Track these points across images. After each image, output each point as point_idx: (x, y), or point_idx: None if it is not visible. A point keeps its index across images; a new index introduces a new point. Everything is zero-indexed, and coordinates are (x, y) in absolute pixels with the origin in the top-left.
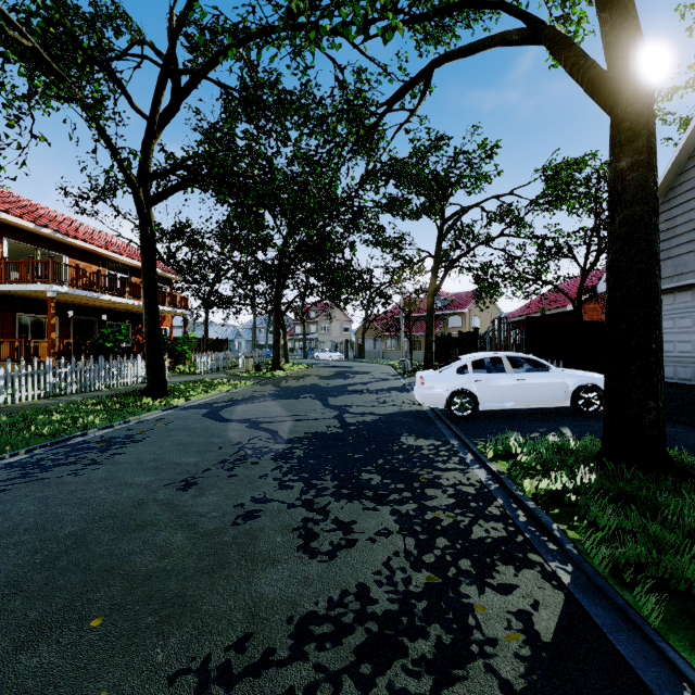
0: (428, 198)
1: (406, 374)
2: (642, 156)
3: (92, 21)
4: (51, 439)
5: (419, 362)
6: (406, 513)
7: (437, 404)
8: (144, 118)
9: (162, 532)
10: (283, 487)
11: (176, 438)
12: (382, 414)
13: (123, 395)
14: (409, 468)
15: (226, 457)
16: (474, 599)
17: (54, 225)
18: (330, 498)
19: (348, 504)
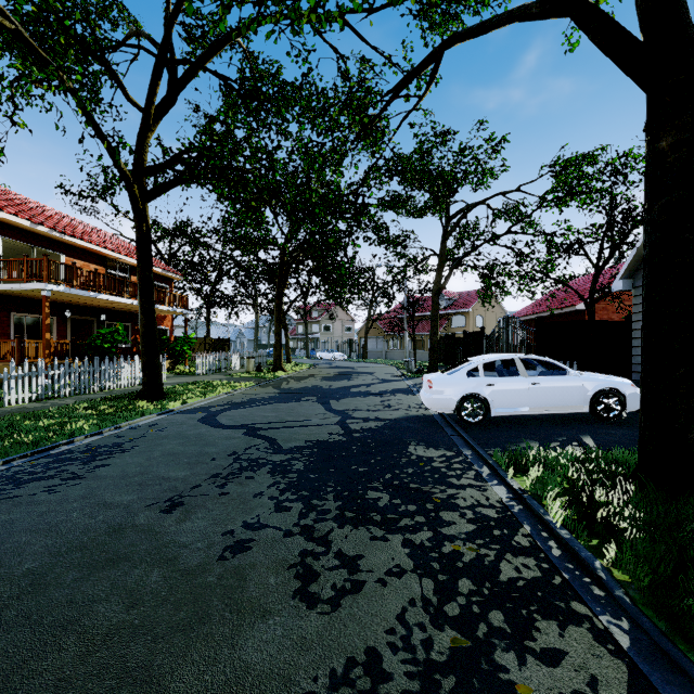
0: (433, 194)
1: (410, 374)
2: (686, 135)
3: (85, 8)
4: (34, 448)
5: (423, 362)
6: (421, 544)
7: (445, 409)
8: (140, 111)
9: (135, 570)
10: (280, 508)
11: (167, 447)
12: (388, 419)
13: (117, 398)
14: (421, 485)
15: (218, 471)
16: (514, 675)
17: (51, 223)
18: (333, 524)
19: (352, 531)
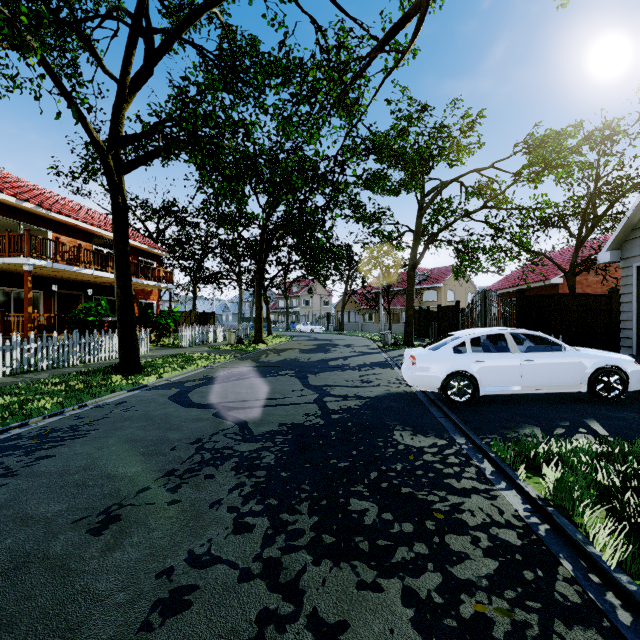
0: (409, 171)
1: (386, 347)
2: None
3: None
4: None
5: (397, 334)
6: (428, 598)
7: (430, 387)
8: (116, 82)
9: None
10: (240, 527)
11: (126, 431)
12: (368, 397)
13: (92, 373)
14: (414, 489)
15: (175, 466)
16: None
17: (38, 200)
18: (306, 557)
19: (332, 572)
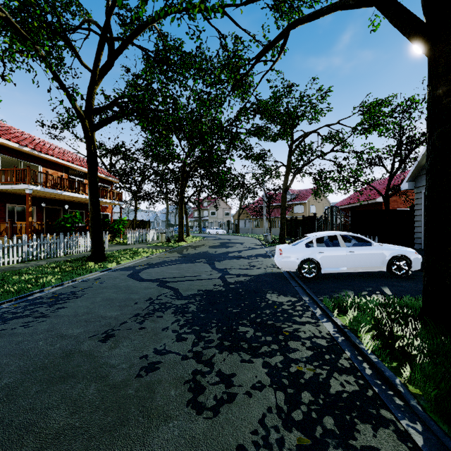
0: (282, 126)
1: (267, 244)
2: None
3: (53, 4)
4: (17, 295)
5: (275, 235)
6: (275, 365)
7: (291, 268)
8: (89, 71)
9: (79, 384)
10: (179, 339)
11: (106, 294)
12: (253, 275)
13: (74, 261)
14: (275, 322)
15: (139, 311)
16: None
17: (32, 145)
18: (215, 350)
19: (228, 356)
